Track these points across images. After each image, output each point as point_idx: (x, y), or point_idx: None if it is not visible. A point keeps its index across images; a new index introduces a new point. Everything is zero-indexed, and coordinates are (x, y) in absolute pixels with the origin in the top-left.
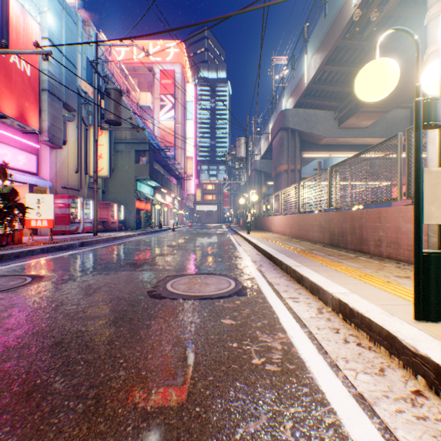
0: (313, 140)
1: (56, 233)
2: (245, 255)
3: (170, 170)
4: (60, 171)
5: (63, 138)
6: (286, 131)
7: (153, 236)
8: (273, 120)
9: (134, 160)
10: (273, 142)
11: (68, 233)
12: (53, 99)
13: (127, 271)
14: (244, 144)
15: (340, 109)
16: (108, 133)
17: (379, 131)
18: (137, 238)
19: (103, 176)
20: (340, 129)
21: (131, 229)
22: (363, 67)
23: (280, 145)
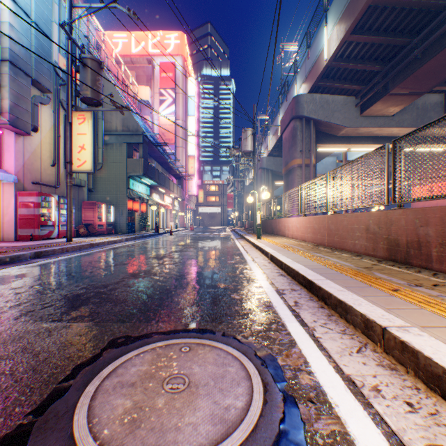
0: (331, 131)
1: (23, 238)
2: (262, 277)
3: (169, 168)
4: (29, 163)
5: (34, 123)
6: (300, 120)
7: (144, 241)
8: (282, 112)
9: (125, 154)
10: (283, 134)
11: (37, 238)
12: (17, 73)
13: (39, 324)
14: (251, 136)
15: (363, 93)
16: (92, 120)
17: (407, 119)
18: (123, 244)
19: (86, 170)
20: (362, 118)
21: (122, 232)
22: (398, 36)
23: (292, 136)
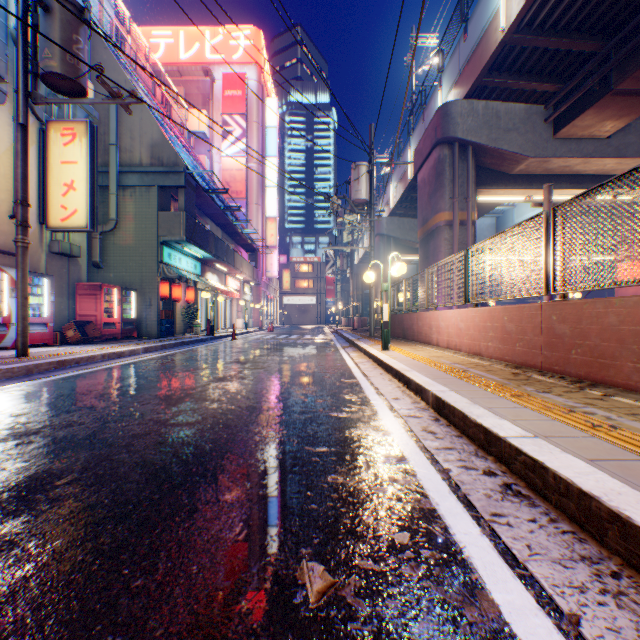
0: (501, 166)
1: None
2: (453, 503)
3: (235, 234)
4: None
5: None
6: (450, 146)
7: (179, 352)
8: (415, 140)
9: (156, 204)
10: (419, 174)
11: None
12: None
13: None
14: (366, 175)
15: (560, 97)
16: (87, 137)
17: (633, 144)
18: (134, 359)
19: (77, 226)
20: (556, 141)
21: (150, 336)
22: None
23: (436, 174)
